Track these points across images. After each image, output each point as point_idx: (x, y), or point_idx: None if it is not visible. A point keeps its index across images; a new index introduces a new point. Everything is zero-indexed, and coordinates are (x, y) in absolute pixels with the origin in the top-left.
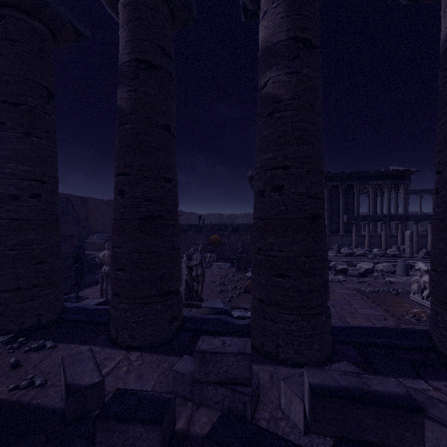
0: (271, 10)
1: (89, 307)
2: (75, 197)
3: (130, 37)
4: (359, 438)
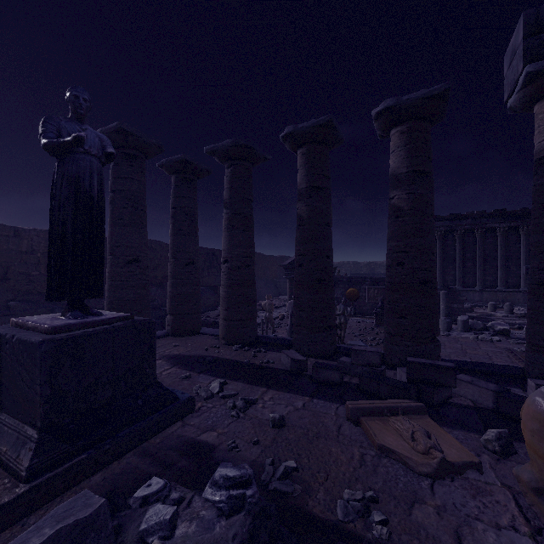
0: (397, 152)
1: (271, 336)
2: (218, 251)
3: (306, 173)
4: (427, 381)
